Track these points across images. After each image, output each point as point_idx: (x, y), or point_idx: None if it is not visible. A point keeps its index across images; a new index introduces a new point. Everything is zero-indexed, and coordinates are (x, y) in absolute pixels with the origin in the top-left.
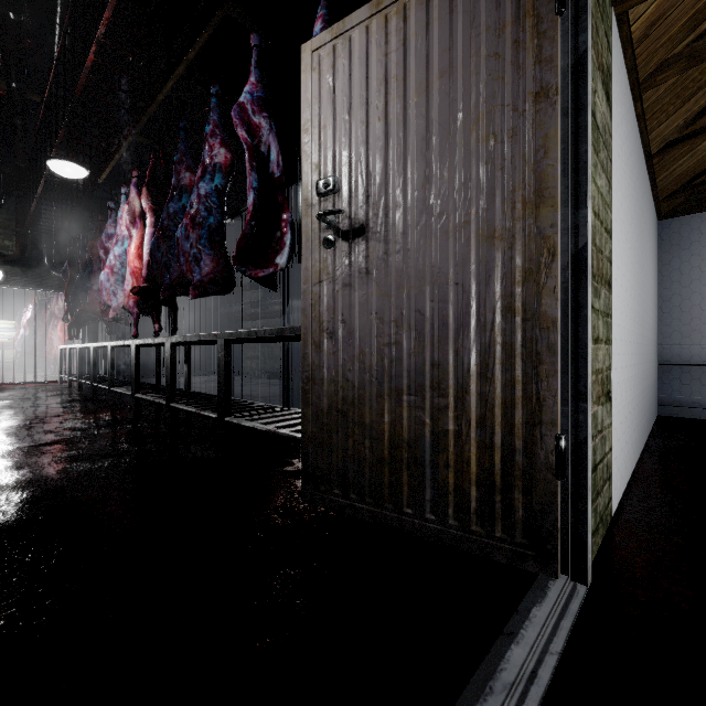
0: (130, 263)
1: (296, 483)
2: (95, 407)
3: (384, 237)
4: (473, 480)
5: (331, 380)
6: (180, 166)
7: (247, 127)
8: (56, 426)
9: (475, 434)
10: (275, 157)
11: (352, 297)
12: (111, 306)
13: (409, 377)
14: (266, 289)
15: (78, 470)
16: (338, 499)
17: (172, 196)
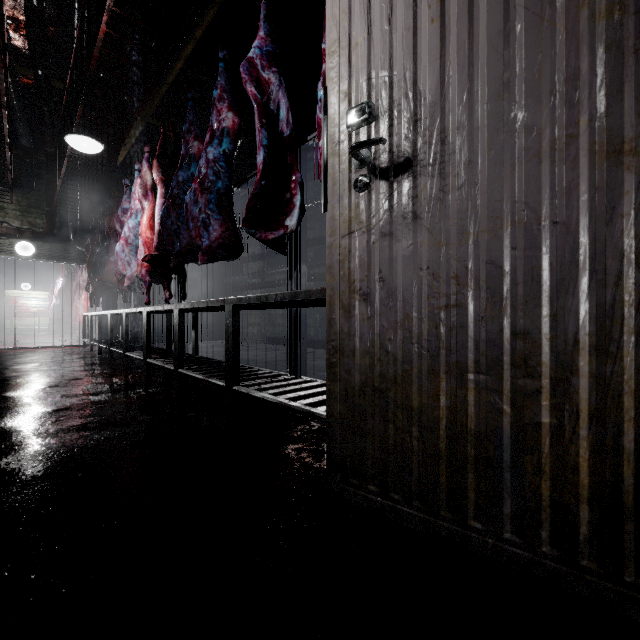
0: (142, 234)
1: (314, 466)
2: (110, 371)
3: (439, 170)
4: (584, 496)
5: (365, 351)
6: (188, 135)
7: (256, 83)
8: (72, 390)
9: (588, 431)
10: (283, 115)
11: (393, 249)
12: (126, 275)
13: (478, 350)
14: (266, 260)
15: (84, 442)
16: (374, 497)
17: (181, 166)
